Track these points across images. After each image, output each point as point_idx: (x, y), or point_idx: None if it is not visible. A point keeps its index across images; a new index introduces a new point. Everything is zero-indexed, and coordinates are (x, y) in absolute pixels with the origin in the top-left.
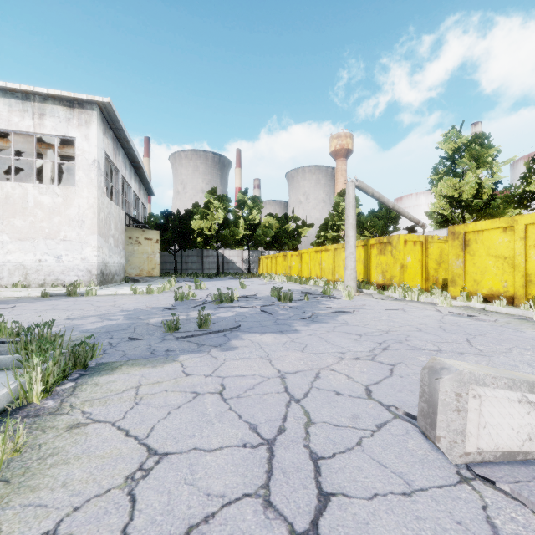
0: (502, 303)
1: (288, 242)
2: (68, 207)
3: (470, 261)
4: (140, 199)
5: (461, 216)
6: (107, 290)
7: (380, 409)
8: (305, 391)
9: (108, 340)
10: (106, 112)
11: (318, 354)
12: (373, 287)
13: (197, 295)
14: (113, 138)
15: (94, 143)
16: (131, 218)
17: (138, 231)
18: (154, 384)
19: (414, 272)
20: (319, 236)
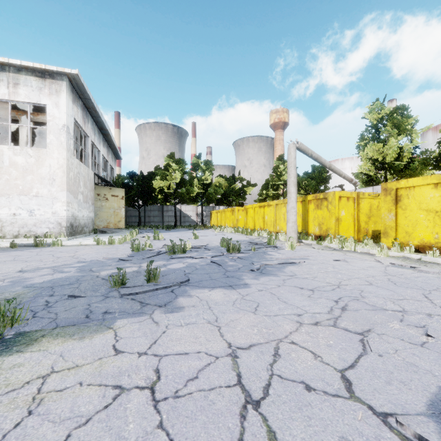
0: (435, 253)
1: (235, 199)
2: (40, 167)
3: (401, 214)
4: (109, 162)
5: (385, 176)
6: (74, 241)
7: (375, 422)
8: (264, 383)
9: (46, 298)
10: (75, 83)
11: (273, 318)
12: (311, 238)
13: (154, 245)
14: (82, 107)
15: (63, 110)
16: (100, 178)
17: (105, 189)
18: (70, 369)
19: (347, 225)
20: (261, 194)
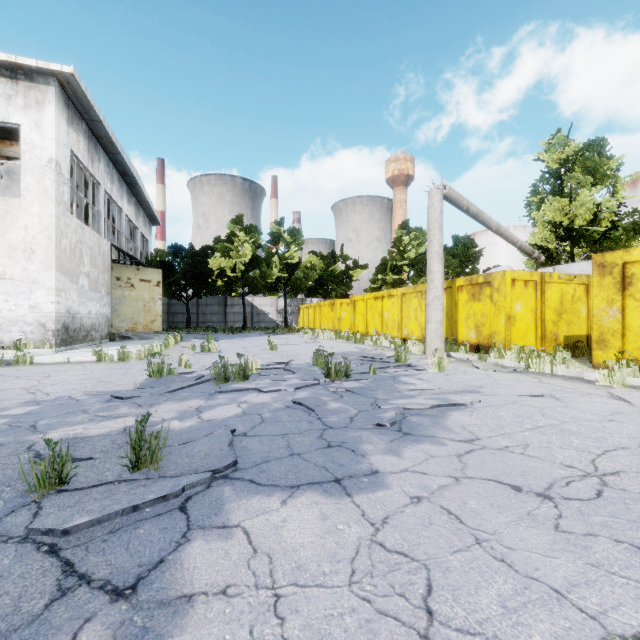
0: None
1: (336, 287)
2: (8, 229)
3: (634, 309)
4: (139, 228)
5: (572, 251)
6: (65, 354)
7: None
8: None
9: None
10: (71, 91)
11: None
12: (464, 349)
13: (197, 363)
14: (87, 134)
15: (49, 134)
16: (121, 252)
17: (130, 269)
18: None
19: (525, 327)
20: (375, 281)
